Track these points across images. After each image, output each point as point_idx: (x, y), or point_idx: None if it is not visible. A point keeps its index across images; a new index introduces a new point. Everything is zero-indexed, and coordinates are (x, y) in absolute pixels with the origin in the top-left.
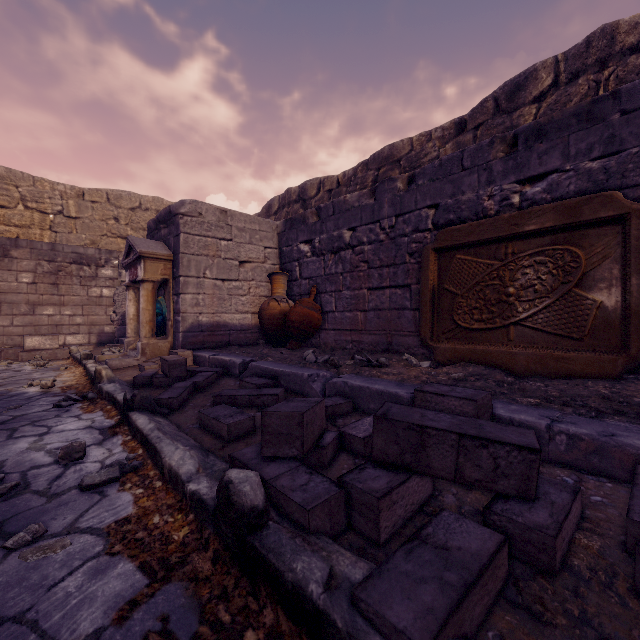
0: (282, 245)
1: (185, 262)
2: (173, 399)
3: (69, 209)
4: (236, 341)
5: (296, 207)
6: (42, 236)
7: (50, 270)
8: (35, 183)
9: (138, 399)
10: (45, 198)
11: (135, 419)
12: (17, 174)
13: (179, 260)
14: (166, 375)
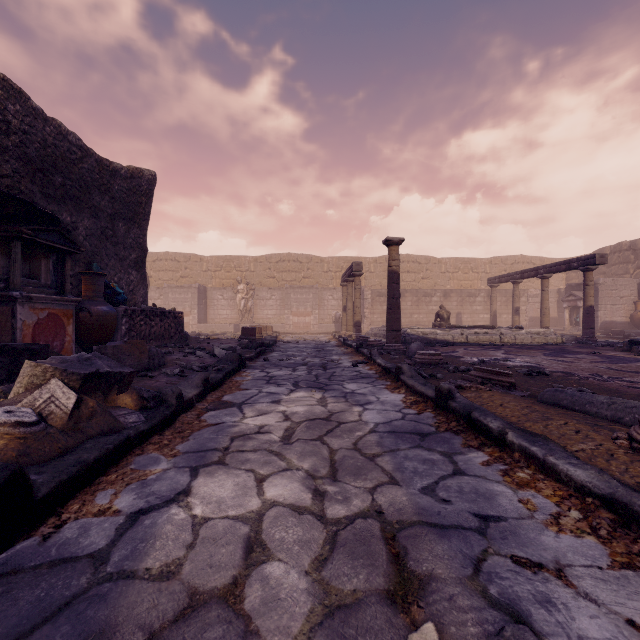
0: (639, 289)
1: (600, 300)
2: (635, 336)
3: (486, 270)
4: (618, 328)
5: (627, 254)
6: (477, 283)
7: (504, 300)
8: (475, 261)
9: (630, 335)
10: (478, 267)
11: (634, 337)
12: (470, 259)
13: (598, 299)
14: (617, 334)
